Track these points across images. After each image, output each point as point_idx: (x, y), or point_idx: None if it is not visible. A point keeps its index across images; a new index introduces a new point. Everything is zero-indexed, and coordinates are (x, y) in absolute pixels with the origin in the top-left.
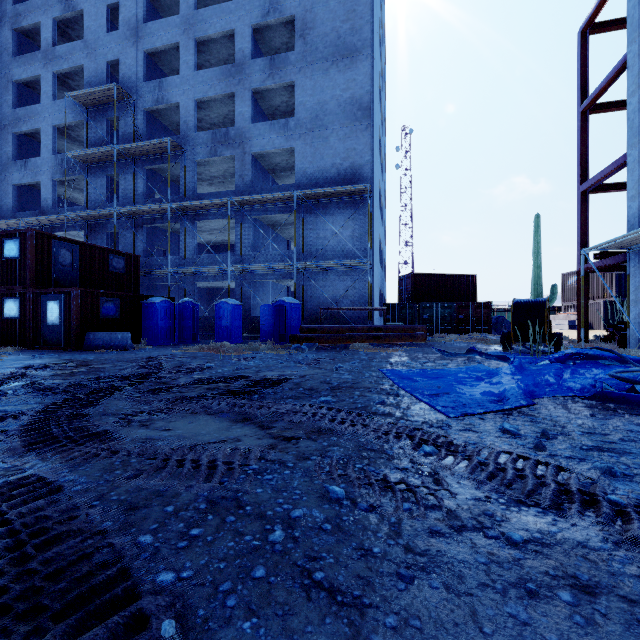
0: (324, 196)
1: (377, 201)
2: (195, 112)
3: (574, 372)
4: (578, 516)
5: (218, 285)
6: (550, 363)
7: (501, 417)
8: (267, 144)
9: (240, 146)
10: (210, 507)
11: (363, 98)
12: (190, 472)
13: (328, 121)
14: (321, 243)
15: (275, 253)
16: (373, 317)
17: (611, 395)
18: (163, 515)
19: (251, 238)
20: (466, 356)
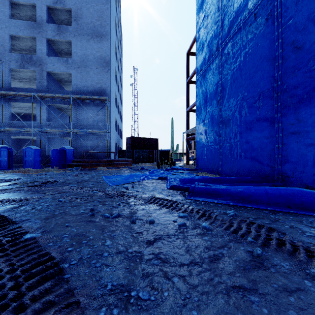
0: (87, 99)
1: (114, 104)
2: (9, 41)
3: (167, 173)
4: (118, 198)
5: (25, 138)
6: (164, 171)
7: (127, 185)
8: (56, 68)
9: (40, 66)
10: (20, 206)
11: (106, 57)
12: (12, 202)
13: (89, 64)
14: (85, 121)
15: (61, 123)
16: (111, 156)
17: (161, 177)
18: (4, 208)
19: (46, 115)
20: (142, 170)
